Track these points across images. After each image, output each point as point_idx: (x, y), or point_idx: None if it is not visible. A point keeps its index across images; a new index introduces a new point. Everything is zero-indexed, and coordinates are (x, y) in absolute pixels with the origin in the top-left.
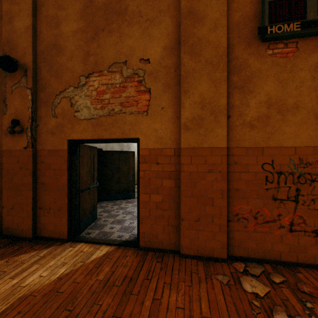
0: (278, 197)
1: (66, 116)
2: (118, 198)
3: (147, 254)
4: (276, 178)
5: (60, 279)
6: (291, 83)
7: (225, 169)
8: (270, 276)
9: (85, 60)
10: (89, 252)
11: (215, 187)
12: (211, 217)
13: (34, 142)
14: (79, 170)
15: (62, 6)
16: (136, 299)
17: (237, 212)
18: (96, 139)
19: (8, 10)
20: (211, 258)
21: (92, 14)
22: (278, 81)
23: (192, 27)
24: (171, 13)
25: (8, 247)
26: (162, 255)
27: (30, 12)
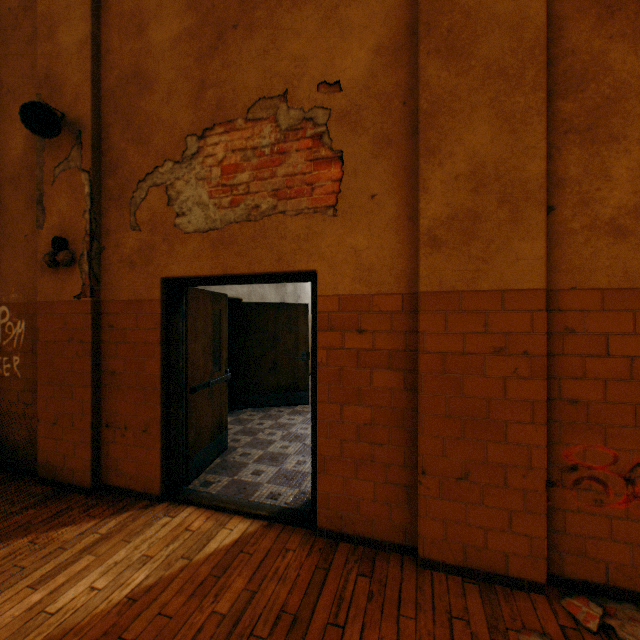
0: None
1: (158, 226)
2: (274, 403)
3: (335, 548)
4: None
5: (131, 601)
6: None
7: (542, 346)
8: None
9: (197, 100)
10: (204, 531)
11: (512, 394)
12: (501, 472)
13: (96, 284)
14: (187, 345)
15: None
16: None
17: (573, 461)
18: (221, 276)
19: (47, 11)
20: (502, 578)
21: None
22: None
23: None
24: None
25: (42, 505)
26: (371, 556)
27: (87, 8)
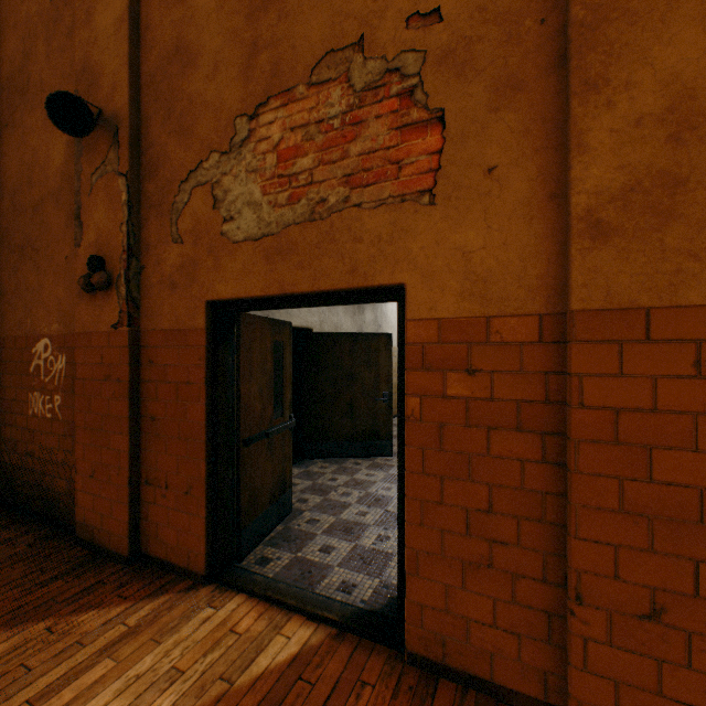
0: None
1: (202, 237)
2: (350, 453)
3: (432, 690)
4: None
5: None
6: None
7: None
8: None
9: (248, 69)
10: (253, 637)
11: None
12: None
13: (134, 311)
14: (239, 386)
15: None
16: None
17: None
18: (277, 297)
19: None
20: None
21: None
22: None
23: None
24: None
25: (73, 575)
26: None
27: None
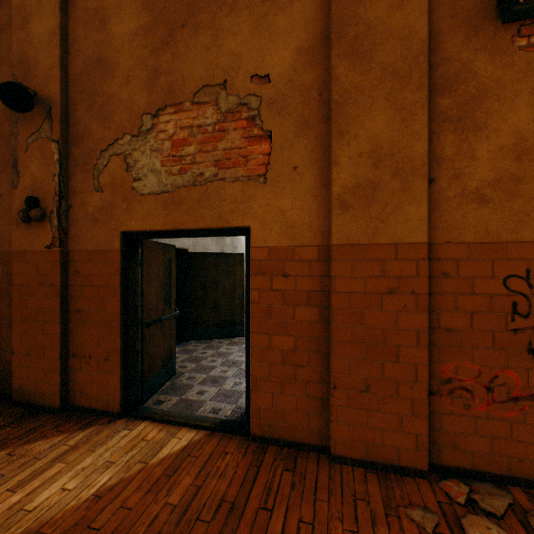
0: None
1: (118, 189)
2: (215, 336)
3: (265, 450)
4: None
5: (97, 498)
6: None
7: (425, 287)
8: (528, 519)
9: (151, 85)
10: (157, 441)
11: (402, 324)
12: (394, 385)
13: (64, 237)
14: (142, 288)
15: None
16: None
17: (448, 376)
18: (171, 231)
19: (20, 4)
20: (395, 468)
21: None
22: None
23: (354, 4)
24: None
25: (17, 424)
26: (294, 455)
27: (56, 4)
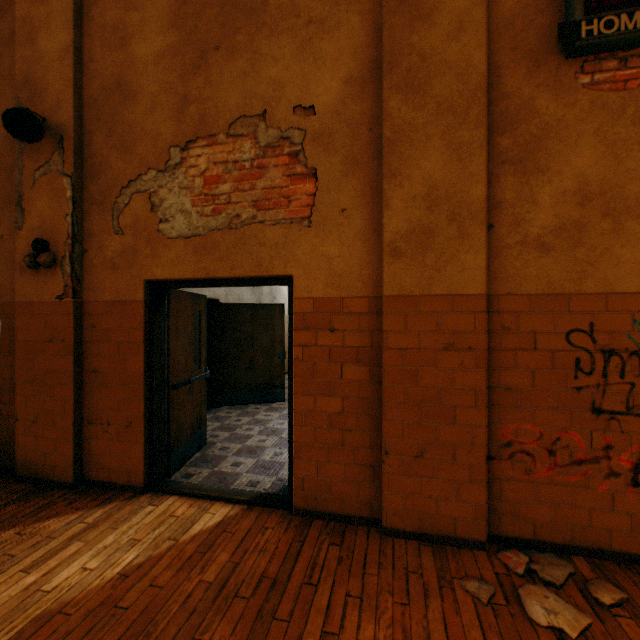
0: (606, 406)
1: (141, 231)
2: (251, 401)
3: (309, 524)
4: (599, 363)
5: (124, 577)
6: (636, 148)
7: (483, 342)
8: (588, 587)
9: (180, 114)
10: (188, 516)
11: (459, 383)
12: (450, 450)
13: (78, 285)
14: (169, 344)
15: (133, 3)
16: (284, 633)
17: (509, 438)
18: (203, 279)
19: (26, 16)
20: (451, 540)
21: (195, 15)
22: (605, 145)
23: (407, 32)
24: (362, 4)
25: (24, 501)
26: (341, 529)
27: (69, 17)
